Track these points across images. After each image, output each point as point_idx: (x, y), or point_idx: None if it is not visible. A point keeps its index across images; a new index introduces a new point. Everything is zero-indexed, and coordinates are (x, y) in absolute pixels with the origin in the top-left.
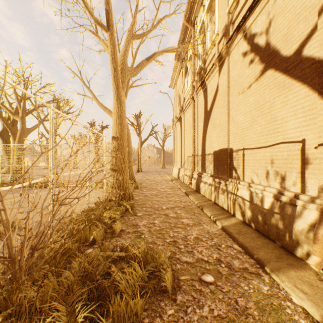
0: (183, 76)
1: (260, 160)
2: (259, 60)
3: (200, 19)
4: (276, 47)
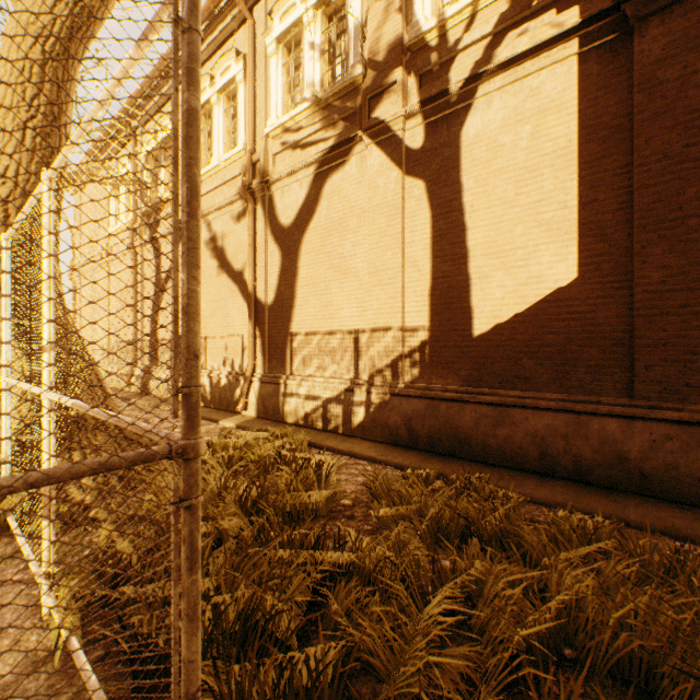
0: (109, 194)
1: (220, 348)
2: (219, 259)
3: (149, 141)
4: (230, 258)
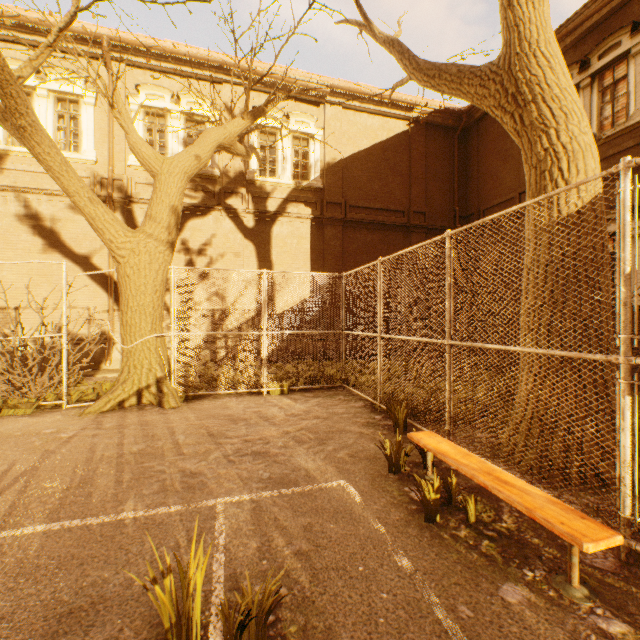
0: None
1: (48, 318)
2: (46, 238)
3: None
4: (67, 241)
